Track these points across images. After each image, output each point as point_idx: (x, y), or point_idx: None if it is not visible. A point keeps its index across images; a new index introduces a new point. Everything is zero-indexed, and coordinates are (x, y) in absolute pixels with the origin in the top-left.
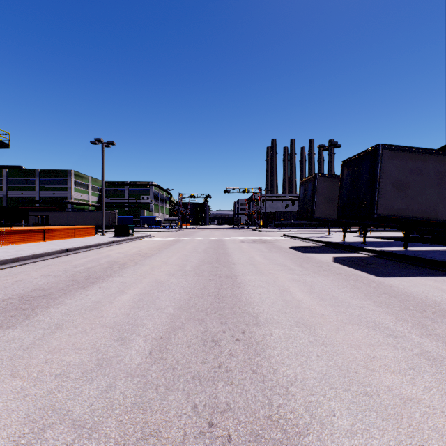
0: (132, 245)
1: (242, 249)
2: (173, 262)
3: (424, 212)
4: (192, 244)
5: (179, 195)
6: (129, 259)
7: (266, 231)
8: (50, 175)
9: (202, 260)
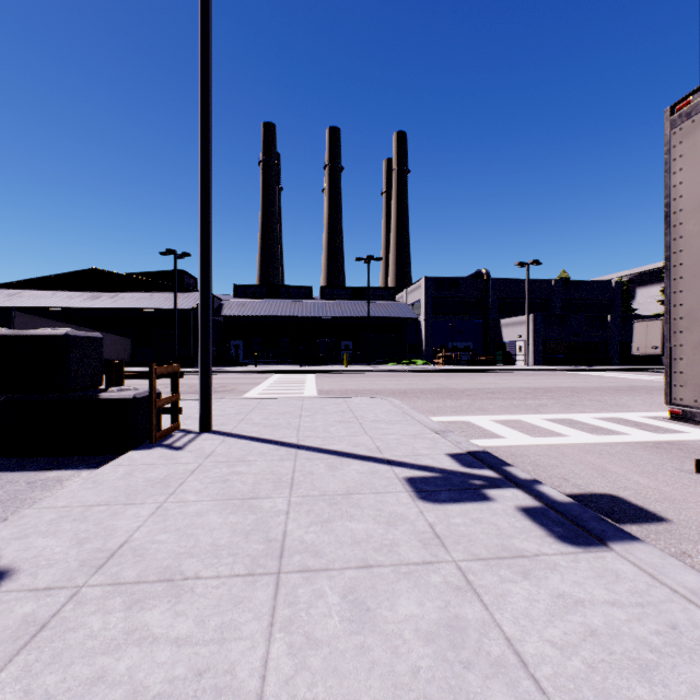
0: None
1: None
2: None
3: None
4: None
5: None
6: None
7: None
8: None
9: None
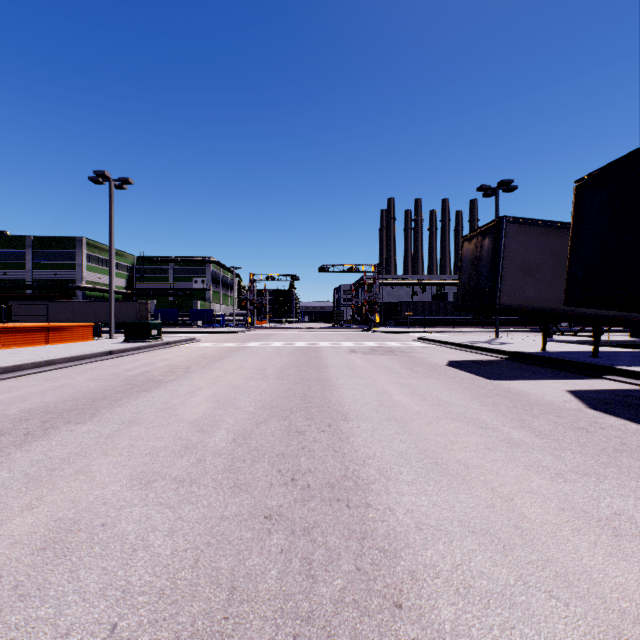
0: (142, 359)
1: (355, 367)
2: (191, 410)
3: None
4: (260, 356)
5: (250, 276)
6: (93, 400)
7: (386, 331)
8: (49, 246)
9: (266, 405)
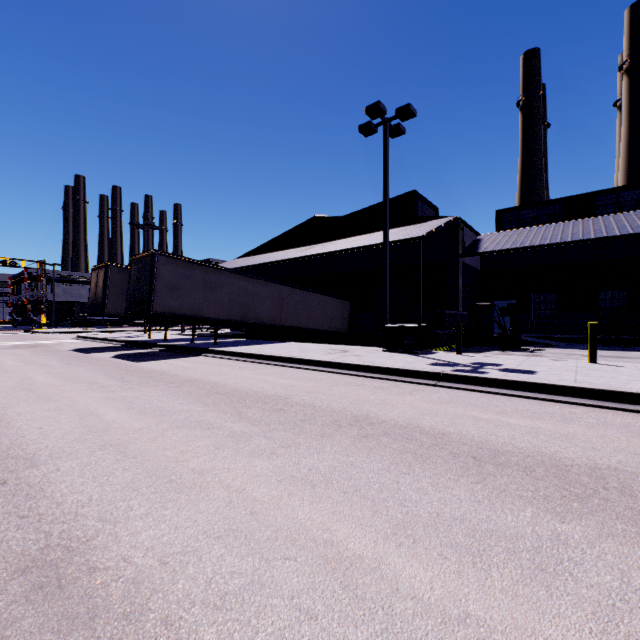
0: None
1: None
2: None
3: (193, 310)
4: None
5: None
6: None
7: (52, 332)
8: None
9: None
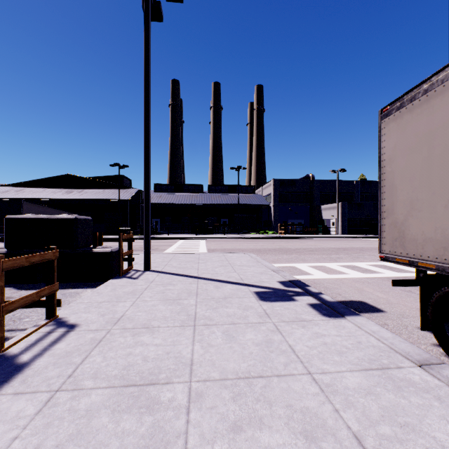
0: None
1: None
2: None
3: None
4: None
5: None
6: None
7: None
8: None
9: None
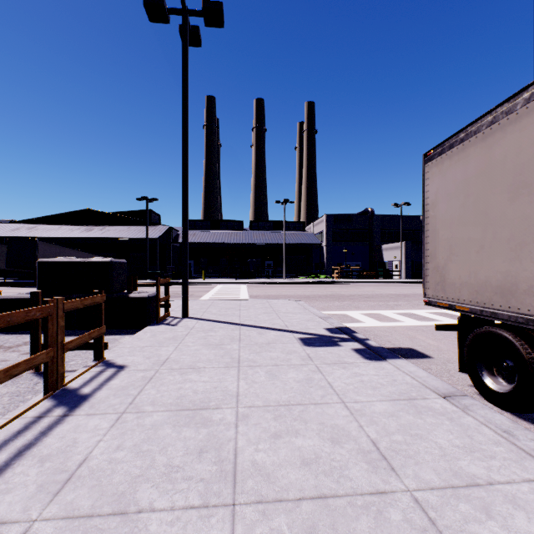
0: None
1: None
2: None
3: None
4: None
5: None
6: None
7: None
8: None
9: None
